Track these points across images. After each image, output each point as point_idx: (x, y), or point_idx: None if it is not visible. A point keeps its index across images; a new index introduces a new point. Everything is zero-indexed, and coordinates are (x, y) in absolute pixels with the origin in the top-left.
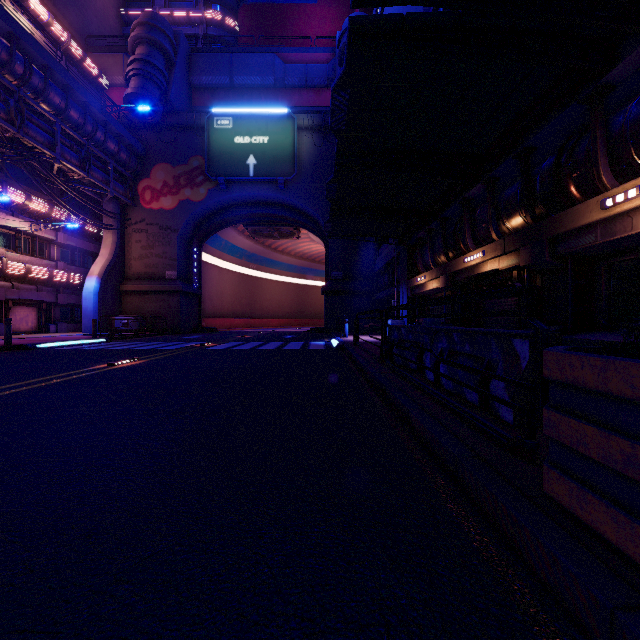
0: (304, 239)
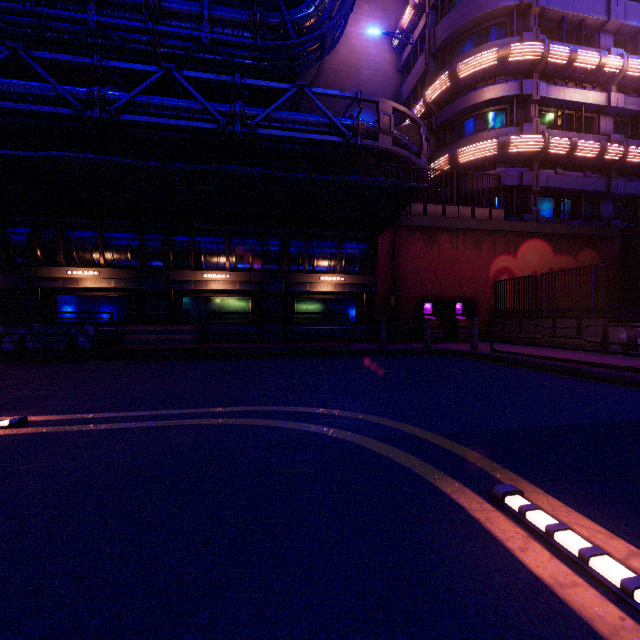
0: None
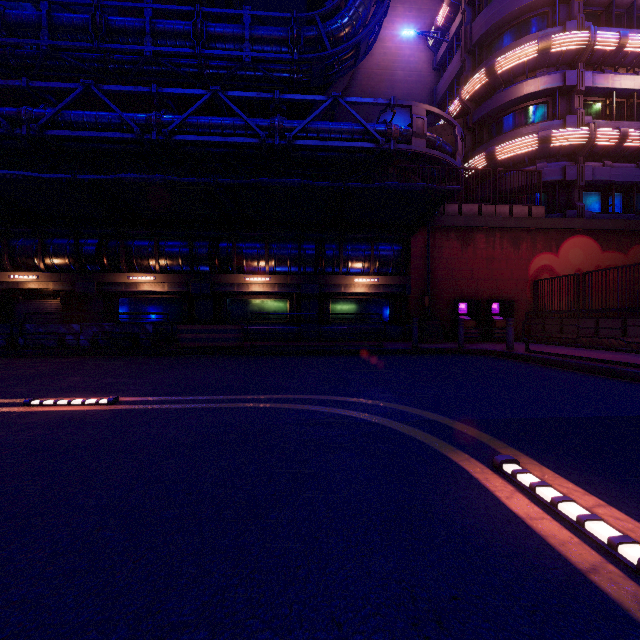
0: None
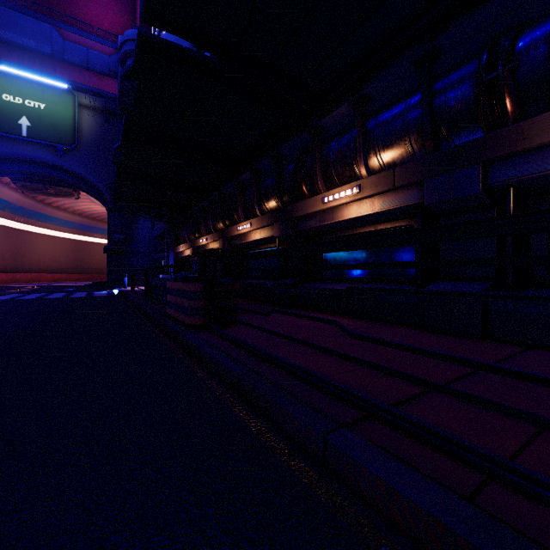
0: (84, 199)
